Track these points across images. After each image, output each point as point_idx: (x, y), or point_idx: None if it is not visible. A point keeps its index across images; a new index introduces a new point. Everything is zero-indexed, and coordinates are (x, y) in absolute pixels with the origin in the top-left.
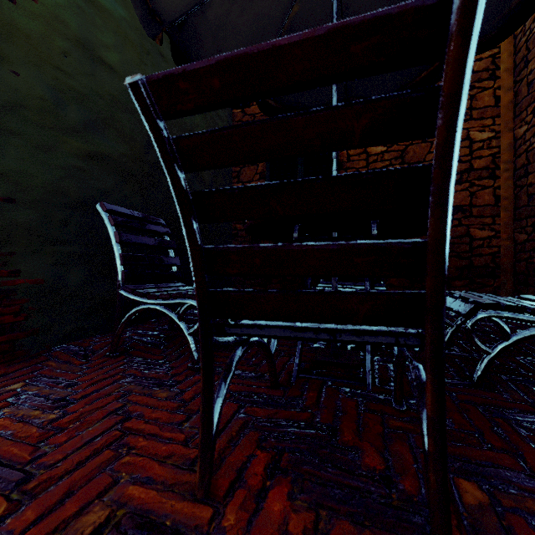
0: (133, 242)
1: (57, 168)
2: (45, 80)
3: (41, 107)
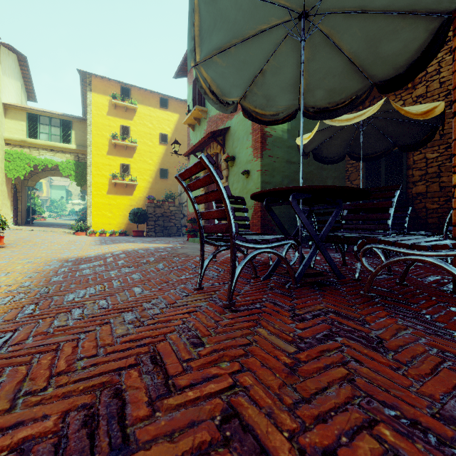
0: None
1: None
2: (280, 176)
3: (279, 184)
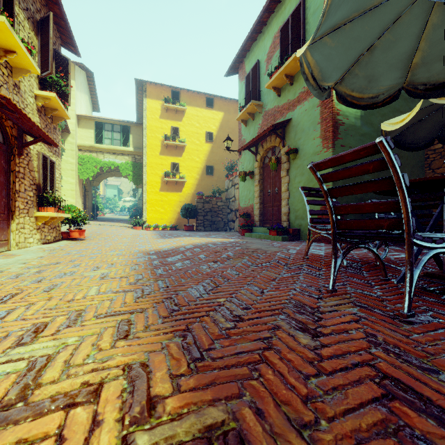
0: None
1: None
2: None
3: None
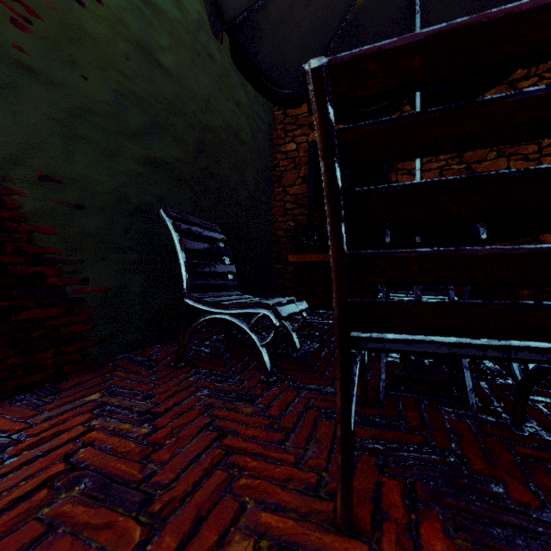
0: (196, 248)
1: (120, 174)
2: (110, 84)
3: (106, 112)
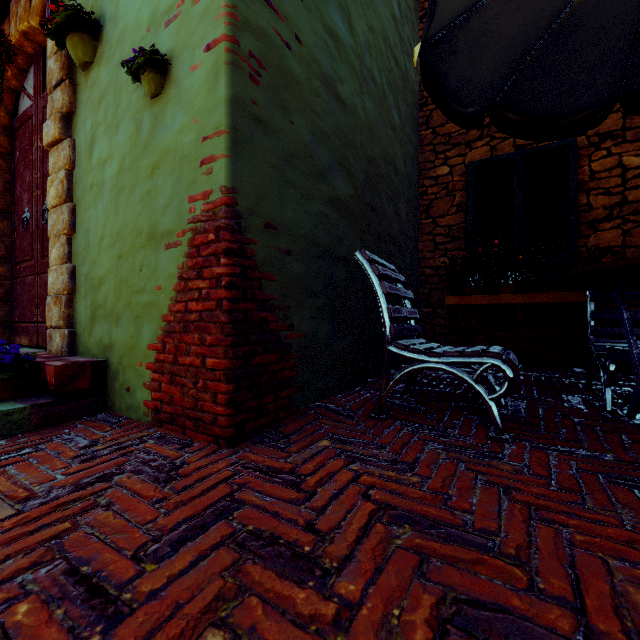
0: (393, 292)
1: (312, 216)
2: (306, 125)
3: (304, 154)
